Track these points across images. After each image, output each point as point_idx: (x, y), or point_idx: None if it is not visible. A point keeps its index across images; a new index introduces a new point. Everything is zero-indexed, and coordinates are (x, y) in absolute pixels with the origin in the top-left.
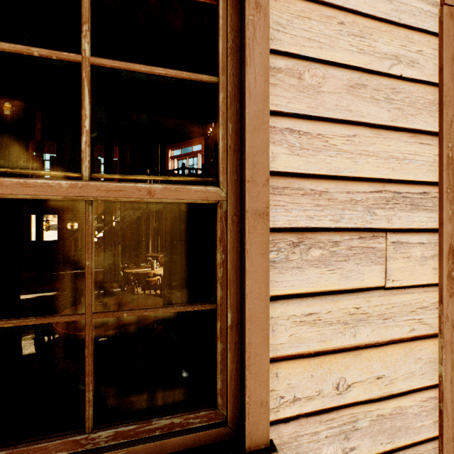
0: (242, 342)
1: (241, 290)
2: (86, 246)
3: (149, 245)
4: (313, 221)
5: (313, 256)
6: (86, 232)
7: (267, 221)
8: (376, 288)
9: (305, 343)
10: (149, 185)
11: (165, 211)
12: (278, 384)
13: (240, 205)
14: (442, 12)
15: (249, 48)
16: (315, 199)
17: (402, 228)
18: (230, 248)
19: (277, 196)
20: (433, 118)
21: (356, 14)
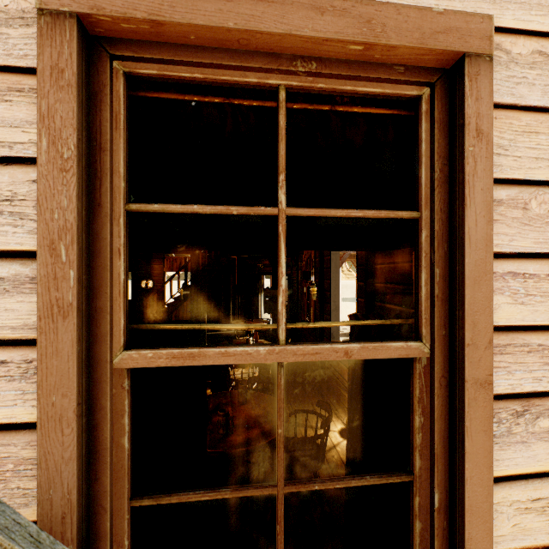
0: (456, 533)
1: (452, 468)
2: (278, 412)
3: (230, 306)
4: (541, 384)
5: (541, 427)
6: (278, 397)
7: (490, 391)
8: None
9: (531, 535)
10: (346, 345)
11: (349, 360)
12: None
13: (448, 364)
14: None
15: (468, 186)
16: (543, 356)
17: None
18: (437, 416)
19: (497, 355)
20: None
21: None
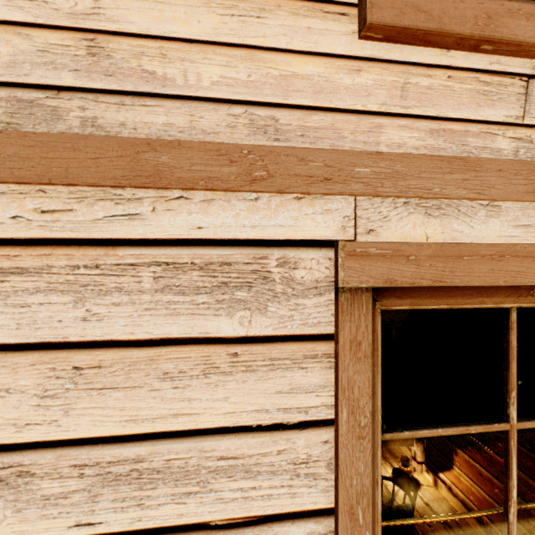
0: None
1: None
2: None
3: None
4: None
5: None
6: None
7: None
8: None
9: None
10: None
11: None
12: None
13: None
14: None
15: None
16: None
17: None
18: None
19: None
20: None
21: None
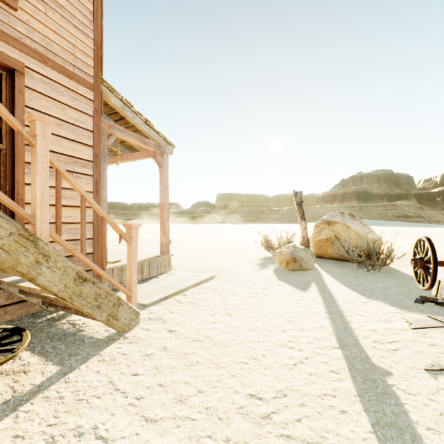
0: (14, 196)
1: (13, 180)
2: None
3: None
4: None
5: None
6: None
7: (24, 159)
8: (69, 189)
9: None
10: None
11: None
12: (29, 211)
13: (12, 152)
14: (94, 110)
15: (17, 104)
16: None
17: (79, 172)
18: (8, 165)
19: (29, 152)
20: (91, 141)
21: (61, 103)
